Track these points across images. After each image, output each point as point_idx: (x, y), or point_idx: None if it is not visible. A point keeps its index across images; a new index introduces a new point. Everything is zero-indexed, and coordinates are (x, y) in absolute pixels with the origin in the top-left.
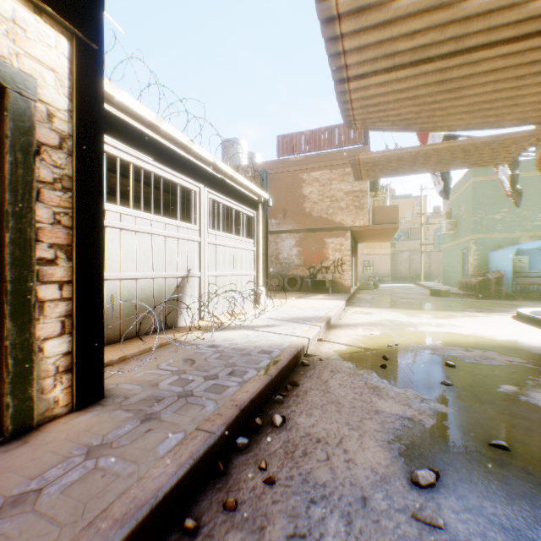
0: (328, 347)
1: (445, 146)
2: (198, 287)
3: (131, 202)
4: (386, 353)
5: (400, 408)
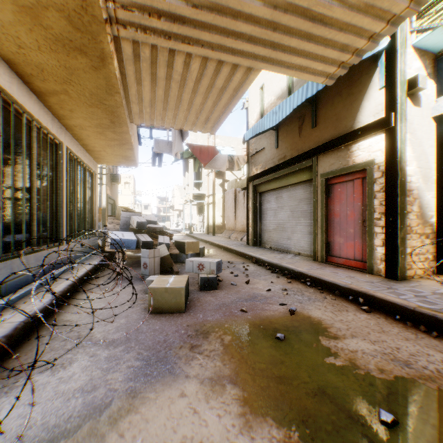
0: None
1: None
2: None
3: None
4: None
5: (350, 345)
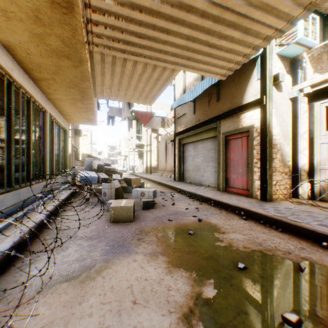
0: None
1: None
2: None
3: None
4: None
5: (231, 236)
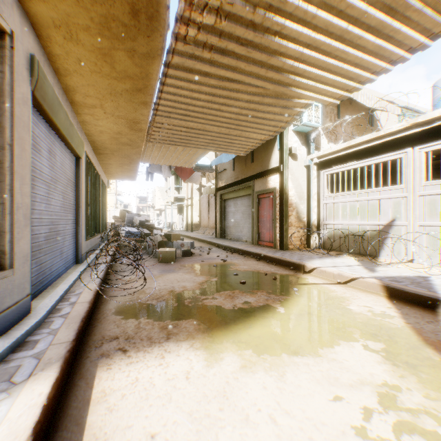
0: (316, 279)
1: (270, 76)
2: (405, 234)
3: (345, 188)
4: (283, 283)
5: (240, 267)
